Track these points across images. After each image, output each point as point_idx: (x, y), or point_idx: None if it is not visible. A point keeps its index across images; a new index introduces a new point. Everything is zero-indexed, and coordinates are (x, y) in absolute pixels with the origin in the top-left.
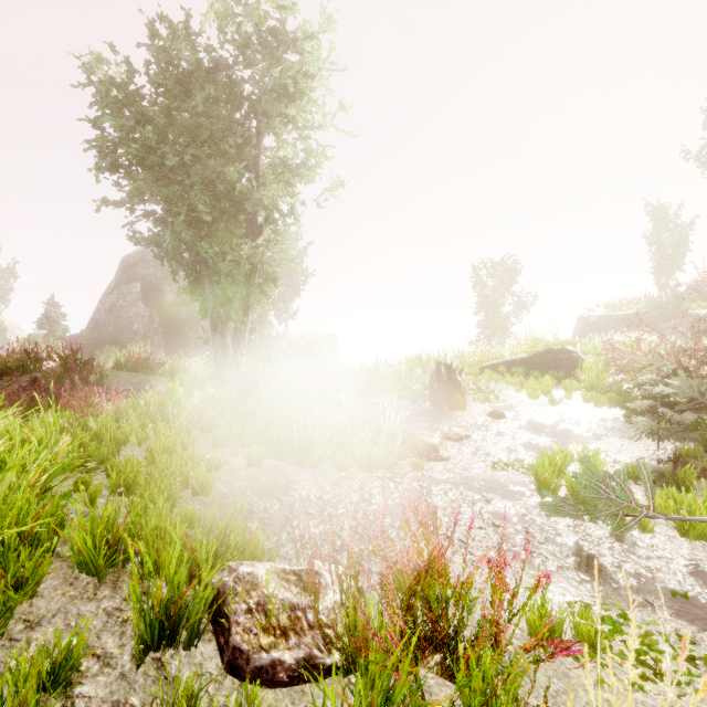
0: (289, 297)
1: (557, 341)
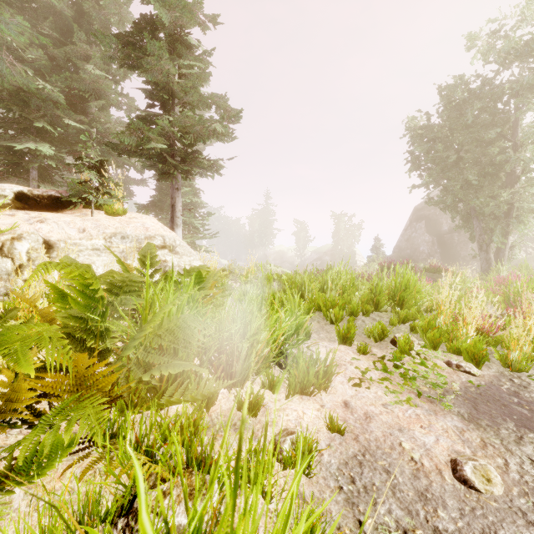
0: None
1: None
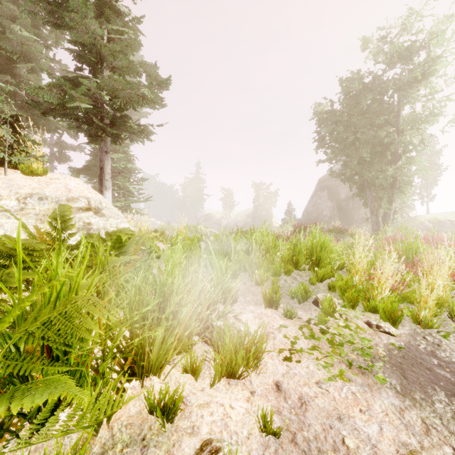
0: (429, 185)
1: None
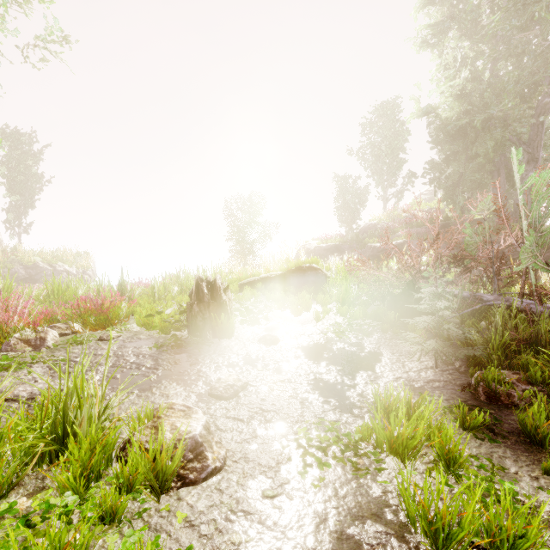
0: (24, 208)
1: (305, 260)
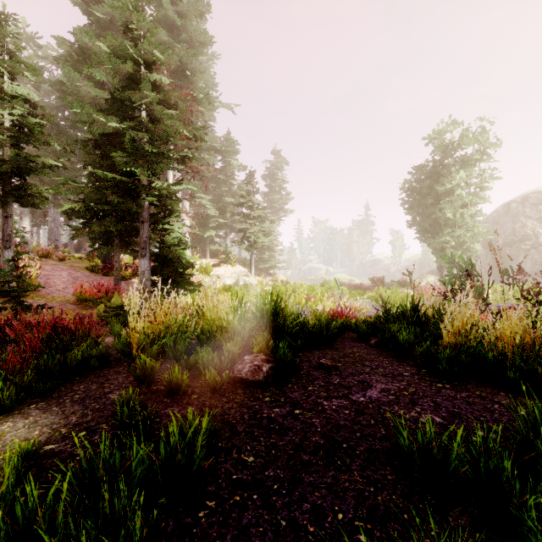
0: None
1: None
